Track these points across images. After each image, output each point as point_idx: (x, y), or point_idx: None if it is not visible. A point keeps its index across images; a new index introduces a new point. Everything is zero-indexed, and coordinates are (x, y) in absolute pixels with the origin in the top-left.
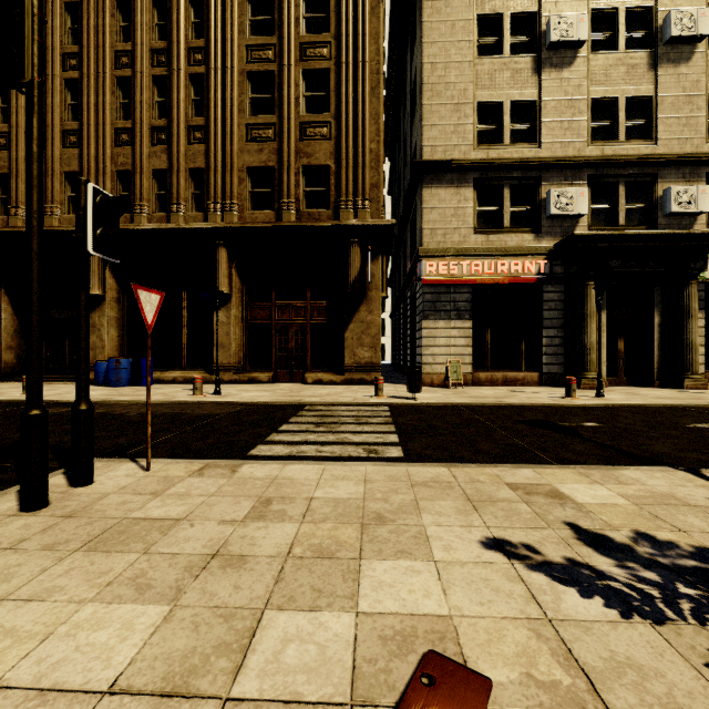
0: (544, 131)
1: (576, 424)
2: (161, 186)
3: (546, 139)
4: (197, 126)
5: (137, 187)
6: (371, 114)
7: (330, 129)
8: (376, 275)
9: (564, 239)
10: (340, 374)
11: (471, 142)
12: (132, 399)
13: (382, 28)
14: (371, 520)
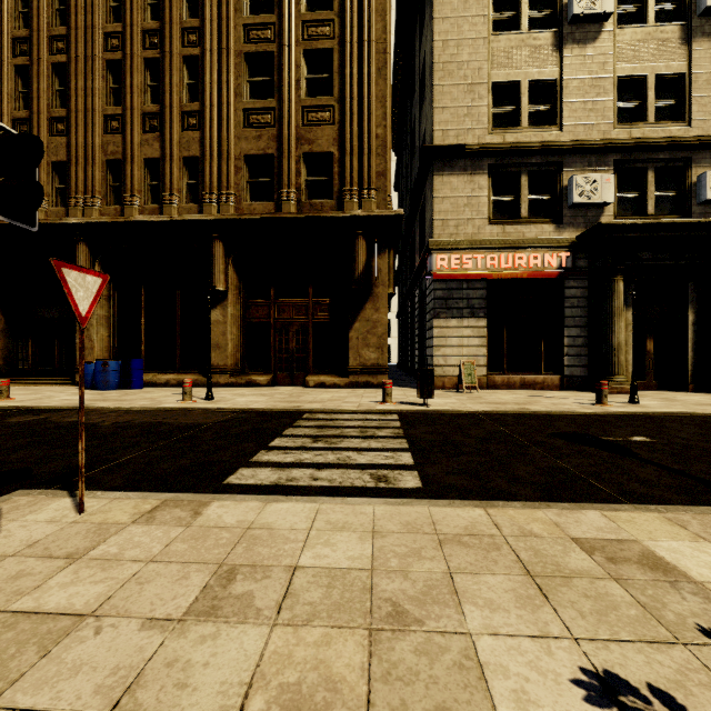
0: (566, 112)
1: (623, 439)
2: (153, 176)
3: (568, 121)
4: (192, 112)
5: (128, 177)
6: (378, 97)
7: (333, 113)
8: (382, 270)
9: (589, 230)
10: (344, 377)
11: (486, 125)
12: (114, 405)
13: (389, 4)
14: (385, 619)
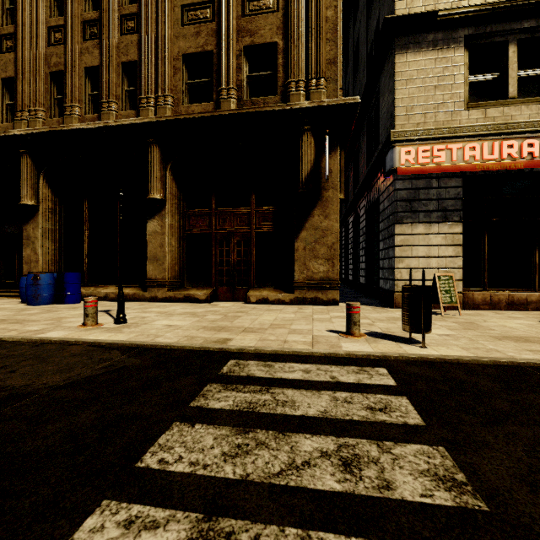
0: None
1: None
2: (94, 86)
3: None
4: (130, 15)
5: (69, 87)
6: None
7: None
8: (333, 171)
9: None
10: (289, 292)
11: None
12: None
13: None
14: None
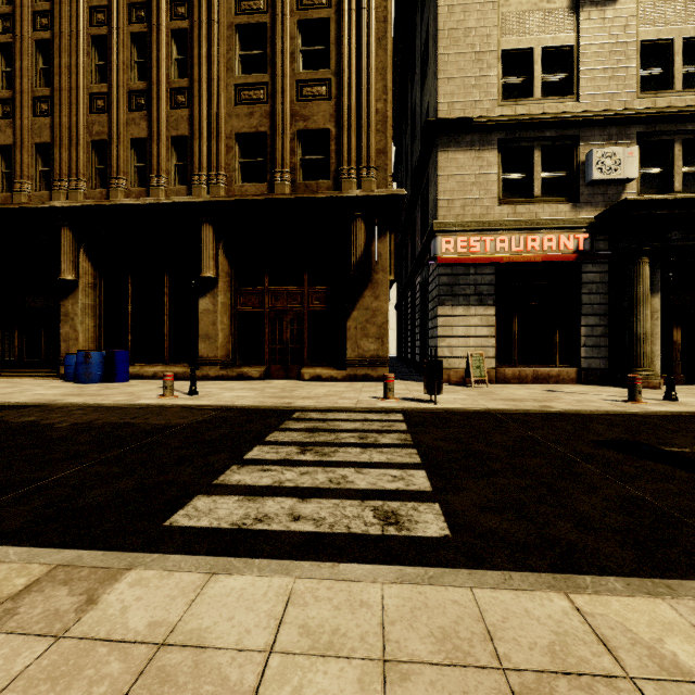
0: (583, 81)
1: (691, 450)
2: (140, 158)
3: (586, 90)
4: (180, 89)
5: (114, 159)
6: (377, 69)
7: (330, 87)
8: (382, 254)
9: (611, 207)
10: (342, 370)
11: (495, 97)
12: (85, 401)
13: None
14: None
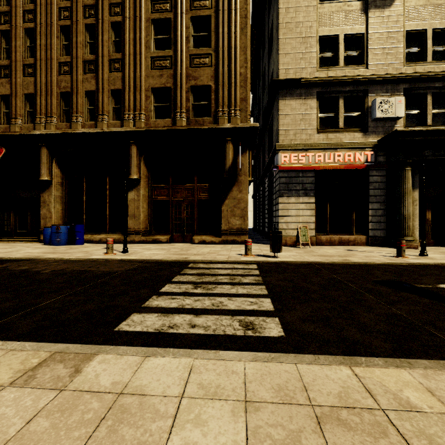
0: (370, 56)
1: (433, 286)
2: (91, 103)
3: (372, 61)
4: (116, 59)
5: (74, 103)
6: (241, 47)
7: (211, 59)
8: (244, 164)
9: (387, 135)
10: (218, 237)
11: (315, 65)
12: (58, 256)
13: None
14: None
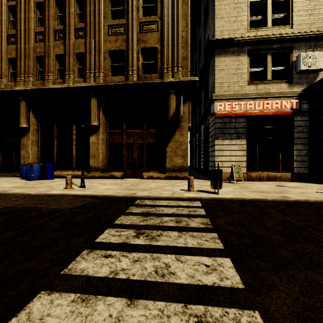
0: (295, 17)
1: None
2: (60, 64)
3: (296, 22)
4: (80, 28)
5: (47, 65)
6: (182, 14)
7: (157, 25)
8: (185, 112)
9: (313, 84)
10: (163, 173)
11: (246, 27)
12: (22, 191)
13: None
14: None
